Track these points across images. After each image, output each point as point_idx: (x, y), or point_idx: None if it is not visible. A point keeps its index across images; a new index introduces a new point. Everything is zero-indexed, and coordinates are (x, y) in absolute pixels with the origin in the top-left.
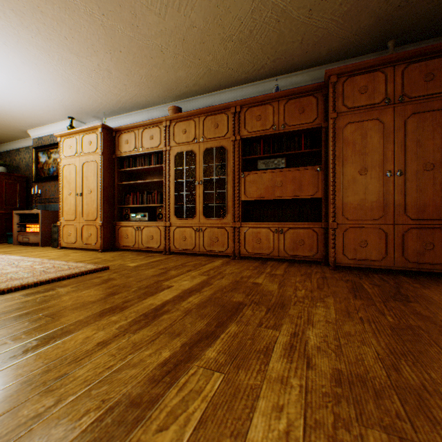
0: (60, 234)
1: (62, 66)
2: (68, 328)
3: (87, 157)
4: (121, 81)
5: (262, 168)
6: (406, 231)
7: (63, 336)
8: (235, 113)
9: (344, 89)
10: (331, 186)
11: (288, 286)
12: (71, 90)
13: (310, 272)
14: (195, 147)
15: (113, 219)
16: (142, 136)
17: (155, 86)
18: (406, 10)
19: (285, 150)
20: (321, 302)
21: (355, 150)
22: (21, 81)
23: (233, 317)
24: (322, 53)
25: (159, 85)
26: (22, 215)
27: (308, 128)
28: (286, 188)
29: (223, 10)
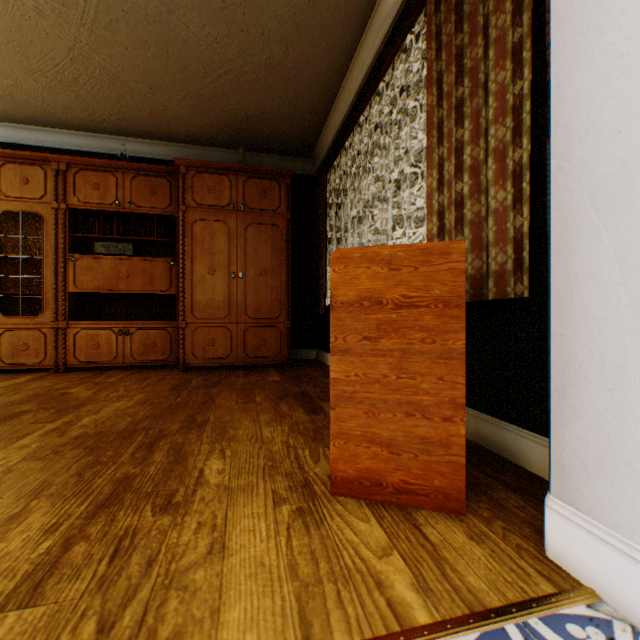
0: None
1: None
2: None
3: None
4: None
5: (103, 252)
6: (247, 329)
7: None
8: (60, 171)
9: (195, 183)
10: (181, 282)
11: (108, 390)
12: None
13: (153, 376)
14: None
15: None
16: None
17: None
18: (251, 126)
19: (135, 235)
20: (130, 398)
21: (205, 248)
22: None
23: (3, 422)
24: (181, 132)
25: None
26: None
27: (162, 214)
28: (135, 280)
29: (23, 39)
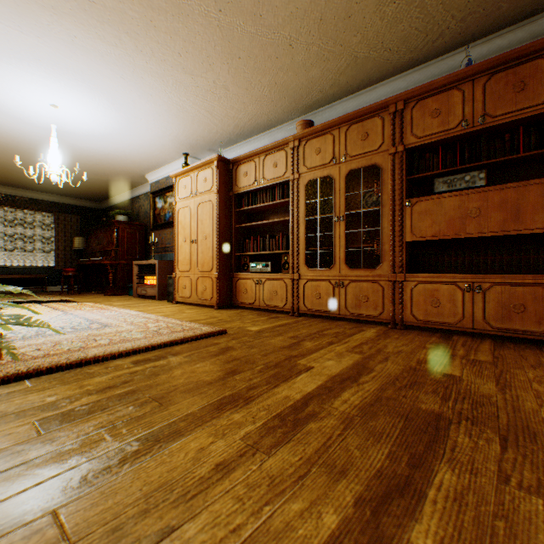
0: (175, 287)
1: (176, 92)
2: (177, 425)
3: (202, 197)
4: (239, 98)
5: (442, 190)
6: None
7: (170, 440)
8: (395, 113)
9: None
10: None
11: (518, 388)
12: (185, 121)
13: None
14: (333, 170)
15: (230, 269)
16: (263, 165)
17: (279, 98)
18: None
19: (484, 158)
20: None
21: None
22: (138, 119)
23: (436, 447)
24: None
25: (284, 96)
26: (140, 266)
27: (533, 115)
28: (487, 218)
29: None
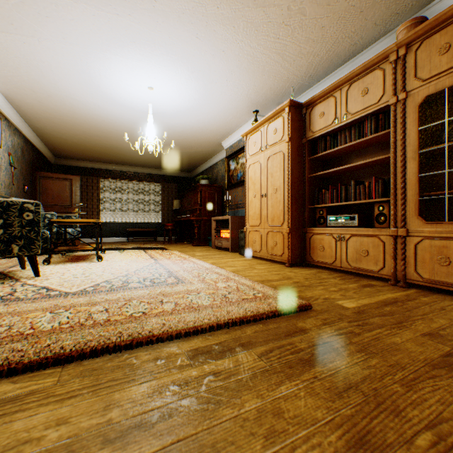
0: (245, 241)
1: (246, 39)
2: None
3: (271, 149)
4: (316, 23)
5: None
6: None
7: None
8: None
9: None
10: None
11: None
12: (255, 74)
13: None
14: None
15: (302, 224)
16: (346, 97)
17: (371, 3)
18: None
19: None
20: None
21: None
22: (213, 84)
23: None
24: None
25: None
26: (217, 221)
27: None
28: None
29: None
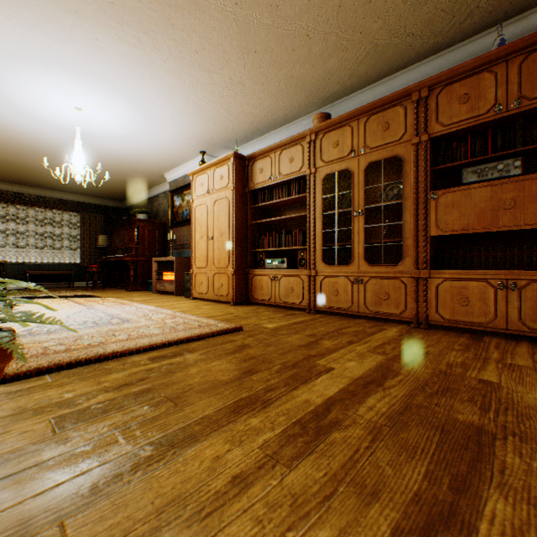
0: (192, 283)
1: (193, 91)
2: (192, 429)
3: (218, 194)
4: (254, 94)
5: (471, 180)
6: None
7: (185, 446)
8: (419, 101)
9: None
10: None
11: None
12: (202, 119)
13: None
14: (352, 163)
15: (245, 266)
16: (279, 160)
17: (295, 92)
18: None
19: (520, 145)
20: None
21: None
22: (157, 119)
23: (482, 468)
24: None
25: (300, 89)
26: (159, 263)
27: None
28: (523, 210)
29: None
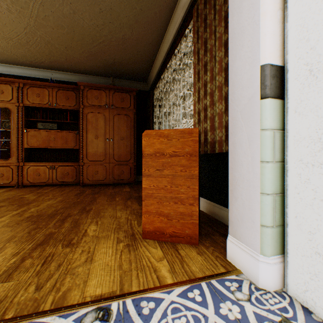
0: None
1: None
2: None
3: None
4: None
5: (41, 128)
6: (114, 166)
7: None
8: (20, 87)
9: (88, 94)
10: (81, 143)
11: (44, 196)
12: None
13: (67, 189)
14: None
15: None
16: None
17: None
18: (116, 66)
19: (58, 119)
20: (54, 199)
21: (93, 126)
22: None
23: None
24: (82, 69)
25: None
26: None
27: (72, 109)
28: (58, 142)
29: (1, 23)
